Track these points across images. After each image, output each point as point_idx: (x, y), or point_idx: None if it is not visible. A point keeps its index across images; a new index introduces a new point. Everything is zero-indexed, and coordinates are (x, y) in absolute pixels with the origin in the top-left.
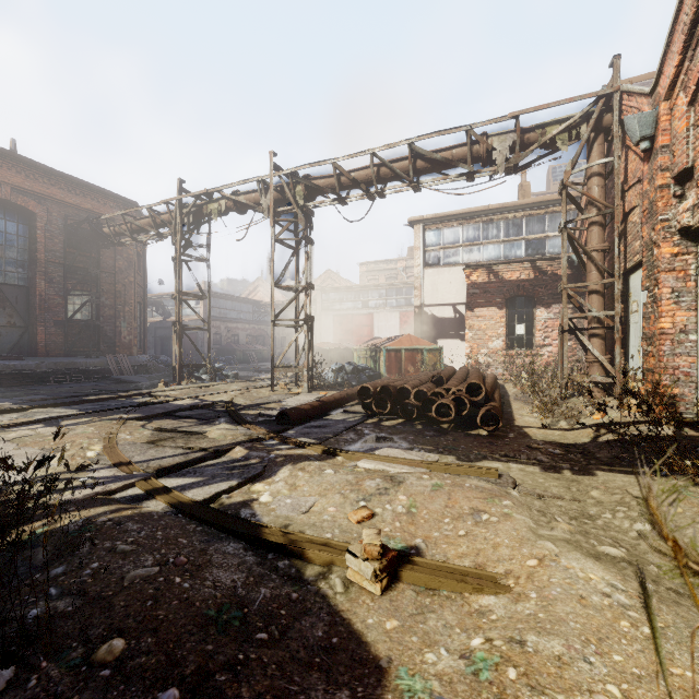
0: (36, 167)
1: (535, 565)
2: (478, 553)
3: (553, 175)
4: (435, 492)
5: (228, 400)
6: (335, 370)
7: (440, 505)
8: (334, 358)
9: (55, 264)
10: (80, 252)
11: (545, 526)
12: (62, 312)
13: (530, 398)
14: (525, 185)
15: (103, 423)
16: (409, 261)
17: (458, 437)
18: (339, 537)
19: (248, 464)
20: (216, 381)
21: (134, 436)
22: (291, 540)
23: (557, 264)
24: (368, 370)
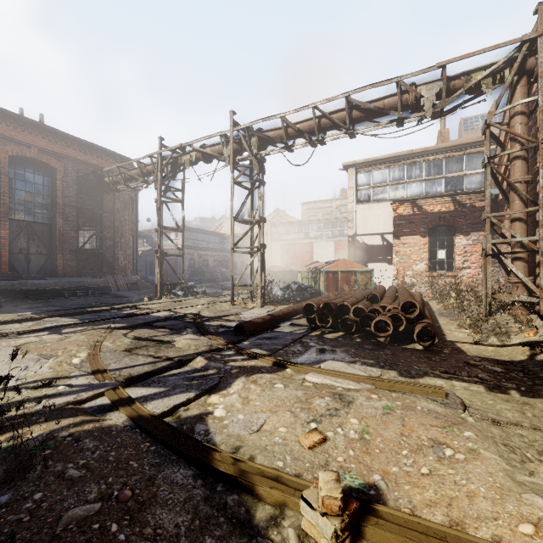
0: (56, 133)
1: (531, 532)
2: (451, 503)
3: (464, 126)
4: (387, 415)
5: (196, 312)
6: (283, 288)
7: (395, 432)
8: (282, 278)
9: (70, 207)
10: (88, 197)
11: (520, 468)
12: (75, 243)
13: (460, 315)
14: (444, 131)
15: (93, 331)
16: (341, 200)
17: (395, 351)
18: (290, 467)
19: (206, 375)
20: (189, 297)
21: (116, 344)
22: (241, 470)
23: (475, 198)
24: (310, 289)
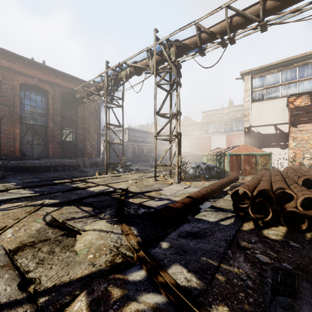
0: (48, 69)
1: None
2: None
3: None
4: None
5: (125, 188)
6: (194, 167)
7: None
8: (190, 160)
9: (57, 115)
10: (68, 109)
11: None
12: (60, 137)
13: None
14: None
15: (19, 210)
16: (229, 108)
17: None
18: None
19: None
20: (126, 172)
21: (17, 234)
22: None
23: None
24: (216, 168)
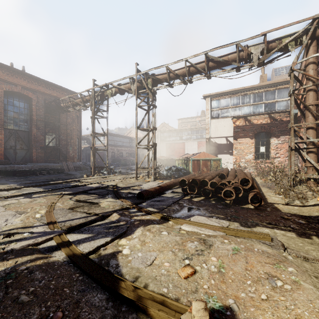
0: (32, 77)
1: None
2: None
3: (275, 73)
4: (235, 255)
5: (114, 184)
6: (167, 170)
7: (241, 267)
8: (166, 163)
9: (40, 121)
10: (51, 115)
11: None
12: (43, 143)
13: (276, 187)
14: (264, 75)
15: (51, 196)
16: (201, 117)
17: (237, 209)
18: (172, 292)
19: (118, 225)
20: (110, 174)
21: (64, 204)
22: (138, 296)
23: (283, 115)
24: (183, 170)
